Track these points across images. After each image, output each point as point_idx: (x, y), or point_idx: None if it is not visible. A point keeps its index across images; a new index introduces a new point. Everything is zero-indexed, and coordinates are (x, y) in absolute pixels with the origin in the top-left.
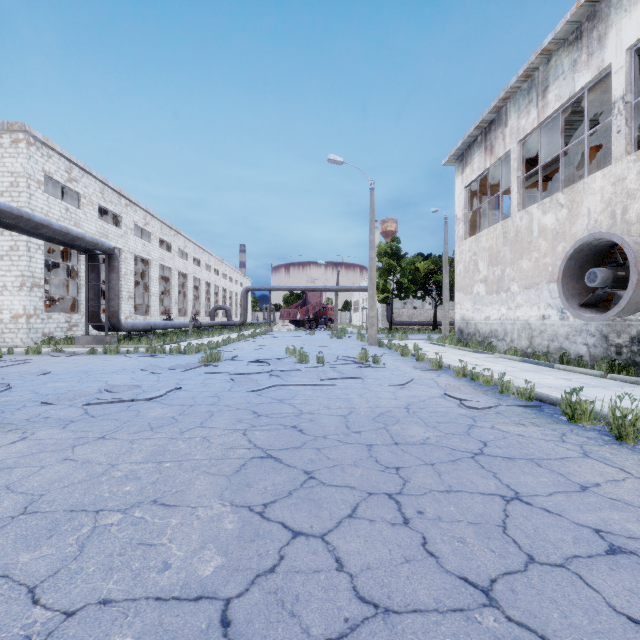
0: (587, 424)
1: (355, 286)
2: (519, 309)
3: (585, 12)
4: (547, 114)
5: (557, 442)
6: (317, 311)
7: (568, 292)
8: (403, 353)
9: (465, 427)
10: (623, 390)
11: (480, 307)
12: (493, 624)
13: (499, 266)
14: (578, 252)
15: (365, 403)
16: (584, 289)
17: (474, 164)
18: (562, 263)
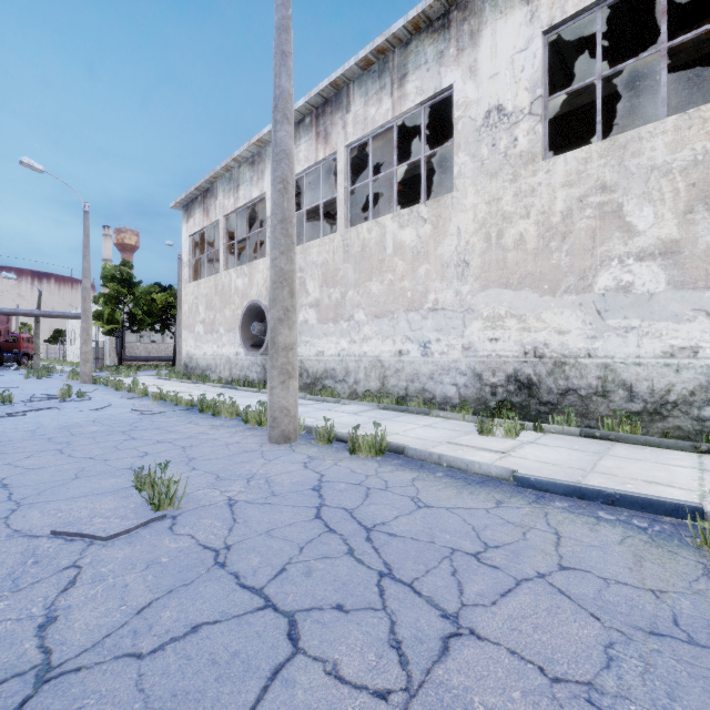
0: (210, 413)
1: (69, 312)
2: (224, 347)
3: (256, 149)
4: (239, 205)
5: (181, 421)
6: (1, 342)
7: (245, 337)
8: (118, 387)
9: (132, 423)
10: (257, 397)
11: (200, 344)
12: (88, 461)
13: (213, 311)
14: (250, 310)
15: (56, 422)
16: (256, 335)
17: (196, 219)
18: (241, 316)
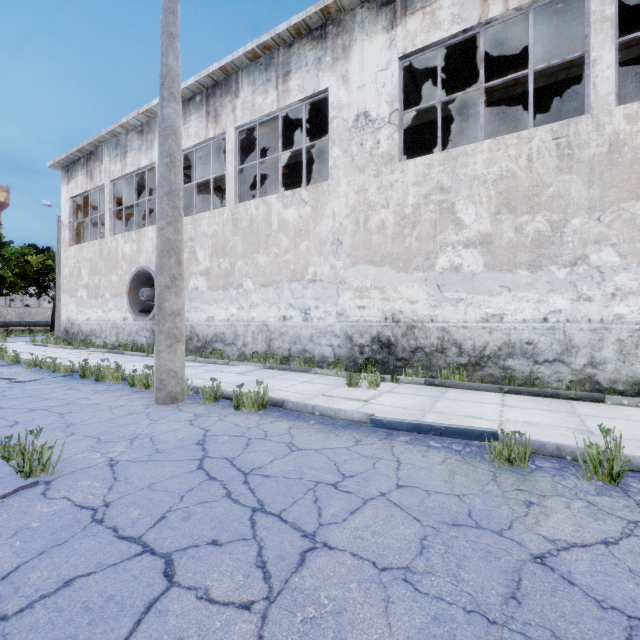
0: (92, 378)
1: None
2: (111, 312)
3: (144, 119)
4: (127, 172)
5: (59, 387)
6: None
7: (133, 302)
8: None
9: None
10: (146, 361)
11: (83, 309)
12: None
13: (97, 276)
14: (138, 276)
15: None
16: (145, 300)
17: (78, 181)
18: (129, 282)
